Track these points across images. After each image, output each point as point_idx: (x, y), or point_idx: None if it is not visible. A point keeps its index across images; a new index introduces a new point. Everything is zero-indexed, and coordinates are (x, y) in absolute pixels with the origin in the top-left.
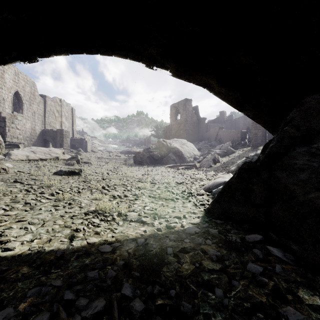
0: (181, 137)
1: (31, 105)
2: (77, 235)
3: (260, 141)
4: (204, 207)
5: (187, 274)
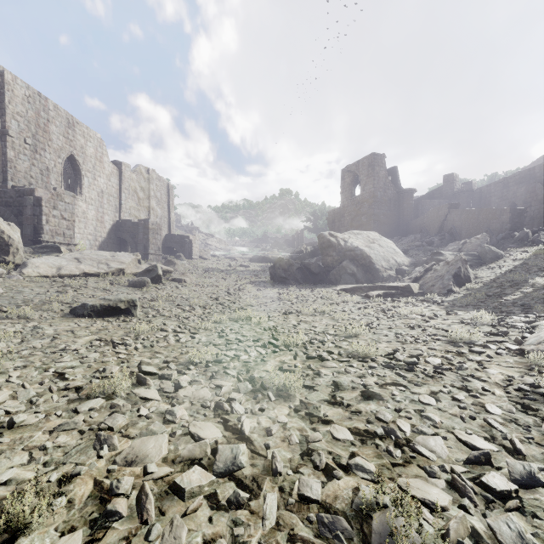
0: (364, 228)
1: (97, 179)
2: None
3: None
4: None
5: None
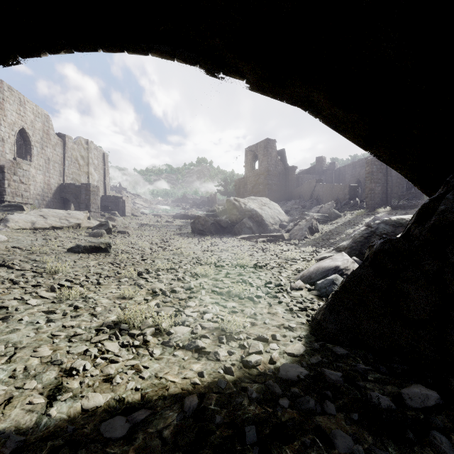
0: (261, 194)
1: (44, 149)
2: (68, 386)
3: (378, 200)
4: (307, 316)
5: None
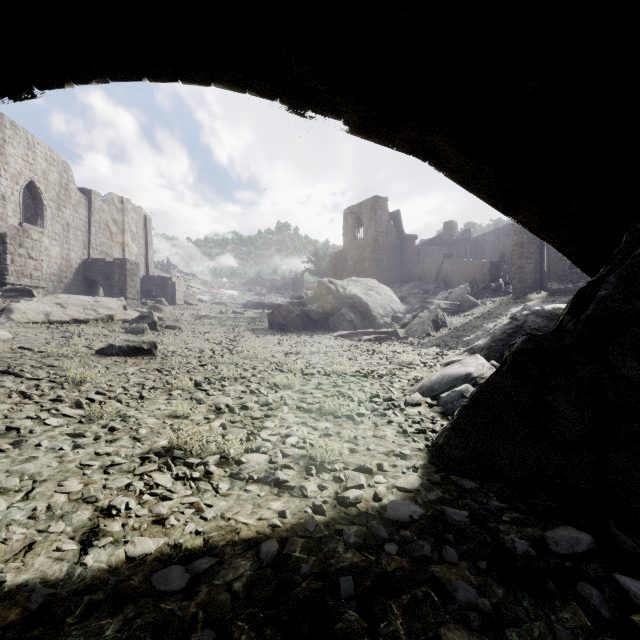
0: (366, 274)
1: (61, 210)
2: (107, 529)
3: (530, 282)
4: (426, 440)
5: None
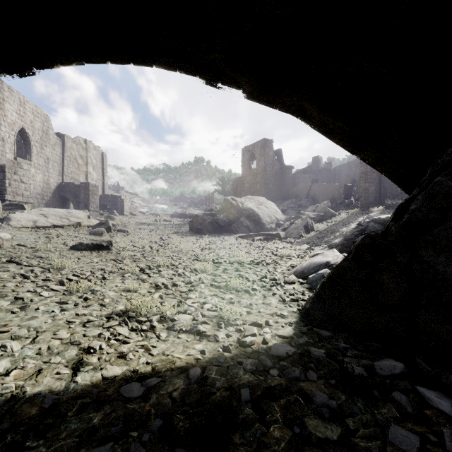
0: (258, 193)
1: (43, 149)
2: (88, 361)
3: (372, 199)
4: (298, 305)
5: (278, 450)
